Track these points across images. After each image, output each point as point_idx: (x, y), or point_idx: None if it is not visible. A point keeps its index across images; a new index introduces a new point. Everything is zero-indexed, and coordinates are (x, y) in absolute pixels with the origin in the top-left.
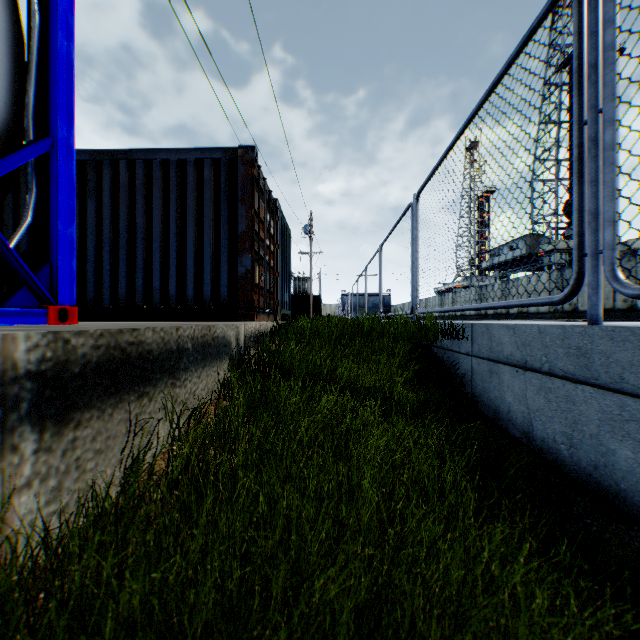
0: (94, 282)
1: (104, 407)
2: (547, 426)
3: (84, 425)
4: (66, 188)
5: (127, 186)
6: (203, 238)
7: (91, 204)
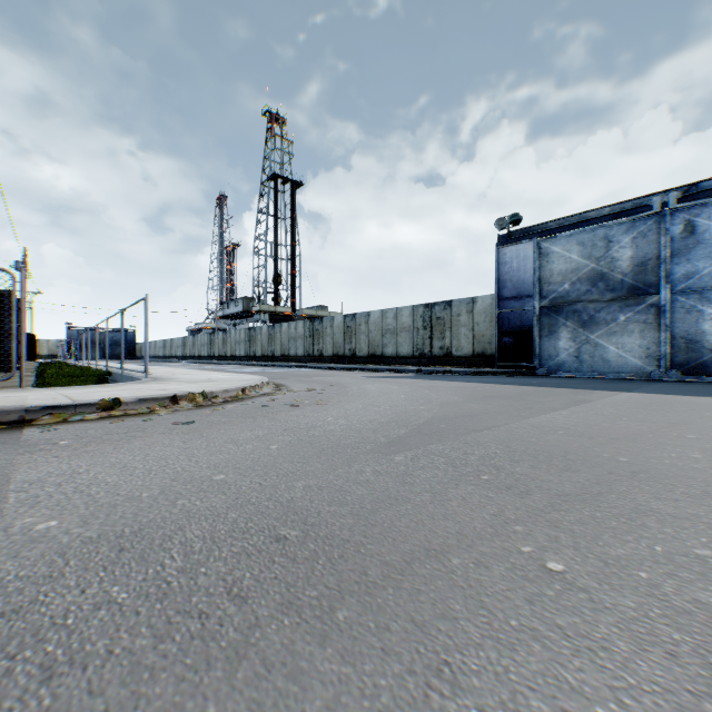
0: None
1: None
2: None
3: None
4: None
5: None
6: None
7: None
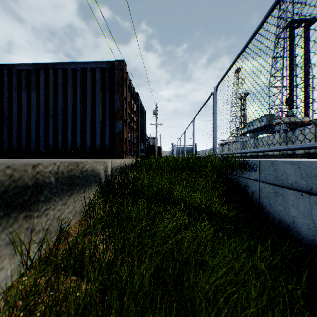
0: (35, 137)
1: None
2: None
3: None
4: None
5: (53, 83)
6: (95, 112)
7: (33, 94)
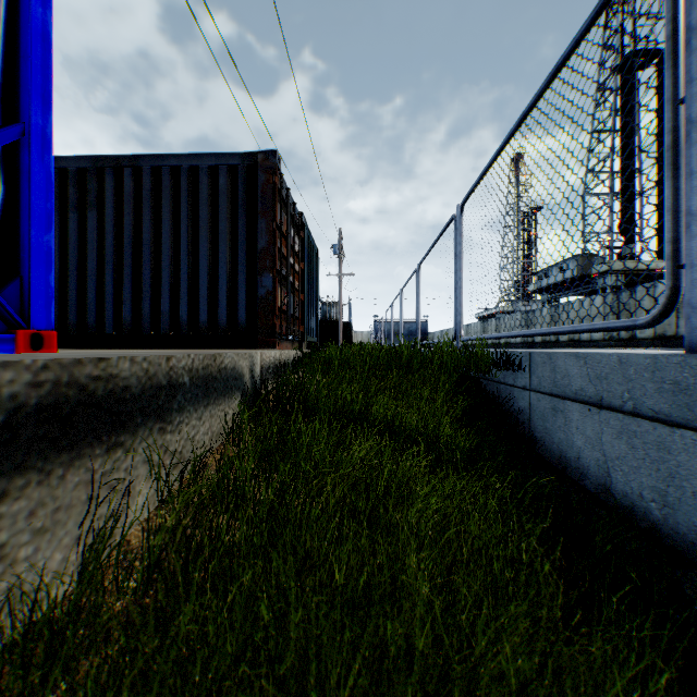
0: (95, 305)
1: (50, 467)
2: (631, 478)
3: (14, 496)
4: (41, 187)
5: (132, 197)
6: (218, 255)
7: (92, 217)
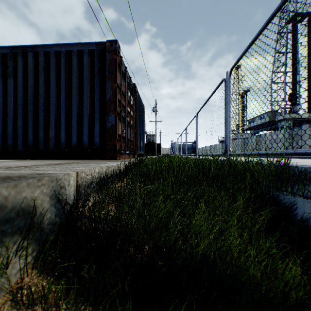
0: (12, 133)
1: None
2: None
3: None
4: None
5: (33, 70)
6: (83, 103)
7: (10, 82)
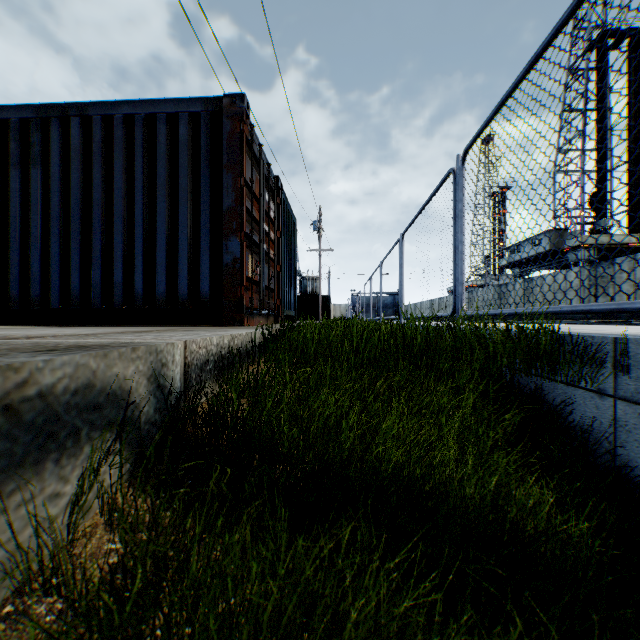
0: (39, 275)
1: None
2: None
3: None
4: None
5: (81, 151)
6: (178, 217)
7: (35, 175)
